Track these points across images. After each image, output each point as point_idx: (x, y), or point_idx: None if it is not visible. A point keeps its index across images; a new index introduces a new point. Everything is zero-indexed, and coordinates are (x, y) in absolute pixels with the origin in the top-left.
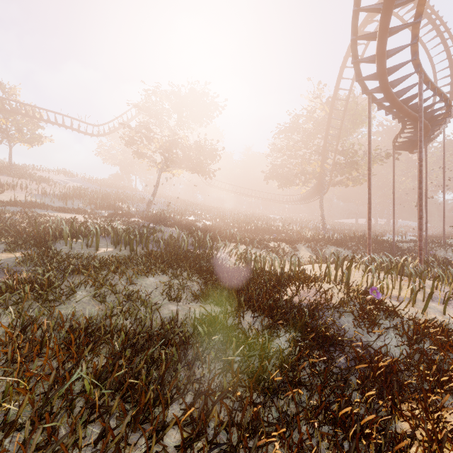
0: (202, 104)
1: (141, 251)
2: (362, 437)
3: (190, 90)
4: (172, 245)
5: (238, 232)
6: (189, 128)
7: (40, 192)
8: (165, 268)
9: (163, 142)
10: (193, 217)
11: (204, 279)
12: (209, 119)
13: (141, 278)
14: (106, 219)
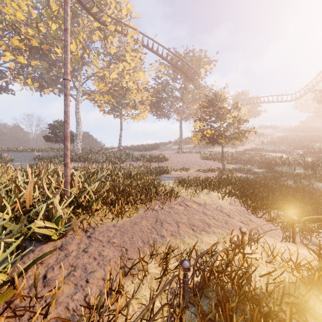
0: None
1: None
2: None
3: None
4: None
5: None
6: None
7: (260, 142)
8: None
9: None
10: None
11: None
12: None
13: (317, 183)
14: (300, 156)
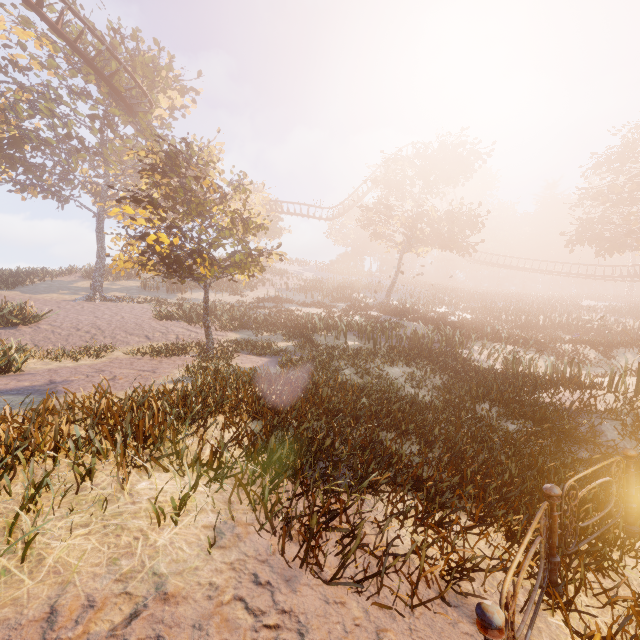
0: (457, 159)
1: (384, 346)
2: (552, 478)
3: (440, 147)
4: (415, 341)
5: (511, 329)
6: (438, 194)
7: (283, 287)
8: (408, 361)
9: (404, 219)
10: (445, 308)
11: (449, 377)
12: (466, 176)
13: (387, 367)
14: (345, 313)
